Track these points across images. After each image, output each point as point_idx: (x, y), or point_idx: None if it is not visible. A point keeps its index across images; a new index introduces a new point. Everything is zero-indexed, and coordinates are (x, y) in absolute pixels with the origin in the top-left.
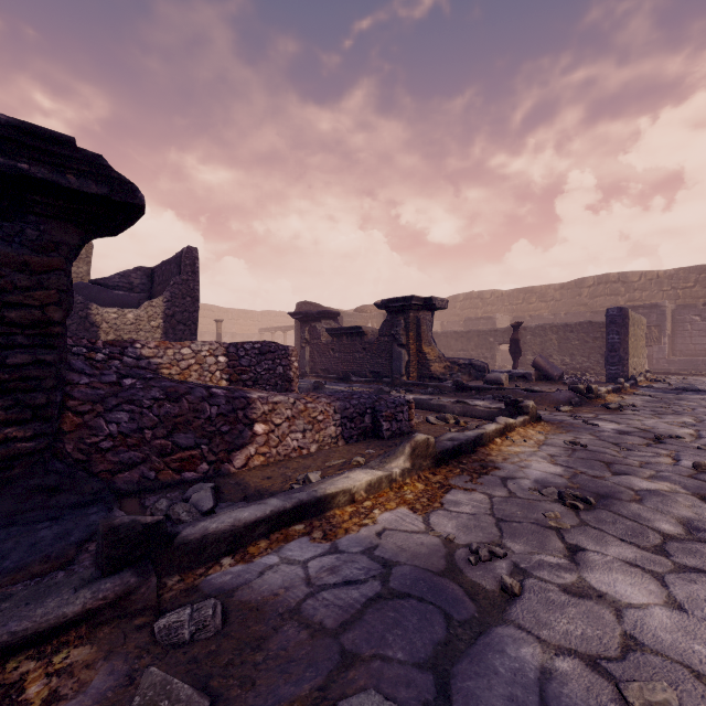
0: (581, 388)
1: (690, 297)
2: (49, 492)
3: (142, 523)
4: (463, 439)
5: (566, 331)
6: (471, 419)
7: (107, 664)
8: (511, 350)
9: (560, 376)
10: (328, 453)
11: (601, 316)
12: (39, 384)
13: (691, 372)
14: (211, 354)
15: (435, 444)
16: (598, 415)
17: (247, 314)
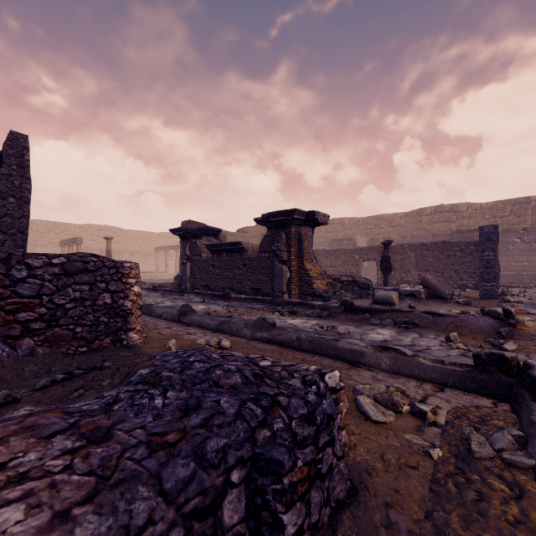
0: (501, 313)
1: (506, 224)
2: None
3: None
4: None
5: (423, 250)
6: (420, 387)
7: None
8: (382, 266)
9: (452, 295)
10: None
11: (441, 238)
12: None
13: (519, 284)
14: None
15: None
16: None
17: (146, 235)
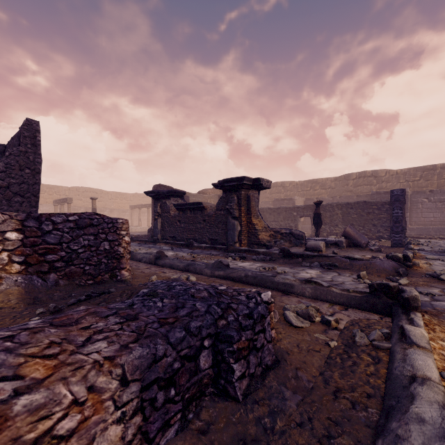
0: (401, 257)
1: (417, 186)
2: None
3: None
4: None
5: (348, 208)
6: (331, 307)
7: None
8: (314, 221)
9: (367, 244)
10: None
11: (364, 198)
12: None
13: (426, 236)
14: None
15: None
16: (443, 290)
17: (123, 196)
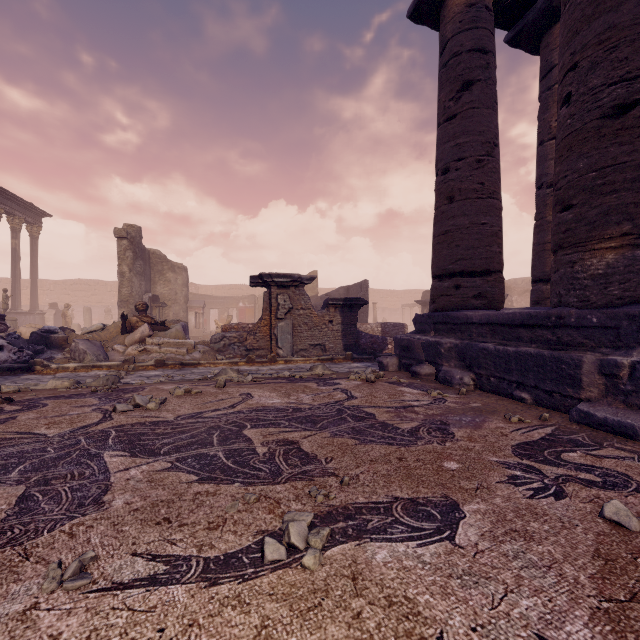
0: None
1: None
2: (355, 351)
3: (372, 351)
4: None
5: None
6: None
7: (371, 361)
8: None
9: None
10: None
11: None
12: (354, 333)
13: None
14: (376, 327)
15: None
16: None
17: (393, 293)
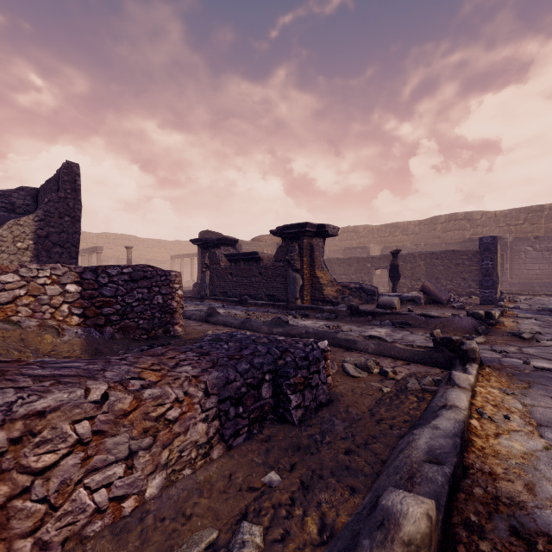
0: (482, 314)
1: (520, 232)
2: None
3: None
4: (451, 451)
5: (432, 258)
6: (393, 362)
7: None
8: (391, 274)
9: (448, 300)
10: (182, 501)
11: (454, 246)
12: None
13: (529, 292)
14: (54, 282)
15: (436, 515)
16: (520, 348)
17: (161, 243)
